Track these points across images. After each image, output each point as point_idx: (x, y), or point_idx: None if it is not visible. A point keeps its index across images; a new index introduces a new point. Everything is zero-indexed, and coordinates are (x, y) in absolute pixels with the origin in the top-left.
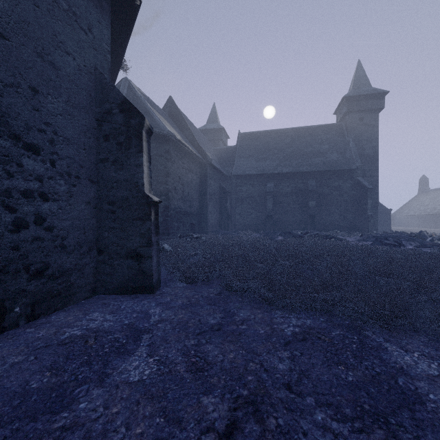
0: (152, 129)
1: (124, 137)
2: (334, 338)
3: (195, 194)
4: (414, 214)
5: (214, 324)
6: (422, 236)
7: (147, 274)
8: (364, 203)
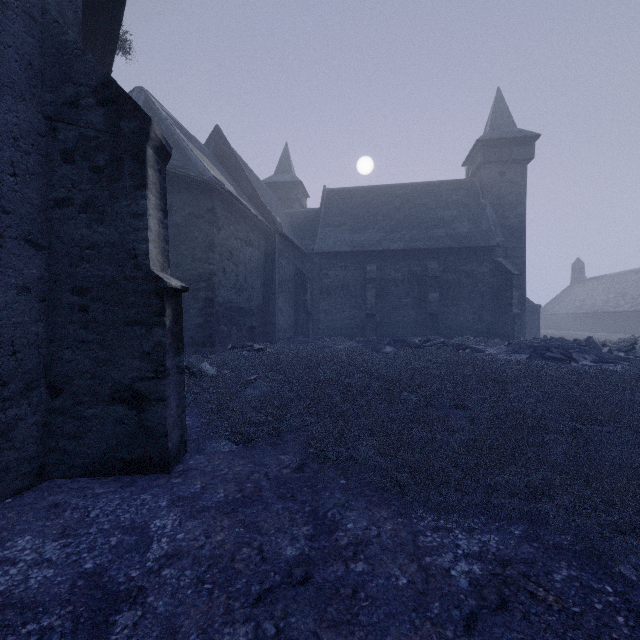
0: (170, 149)
1: (106, 156)
2: (566, 594)
3: (257, 281)
4: (566, 312)
5: (294, 562)
6: (595, 346)
7: (155, 434)
8: (508, 296)
